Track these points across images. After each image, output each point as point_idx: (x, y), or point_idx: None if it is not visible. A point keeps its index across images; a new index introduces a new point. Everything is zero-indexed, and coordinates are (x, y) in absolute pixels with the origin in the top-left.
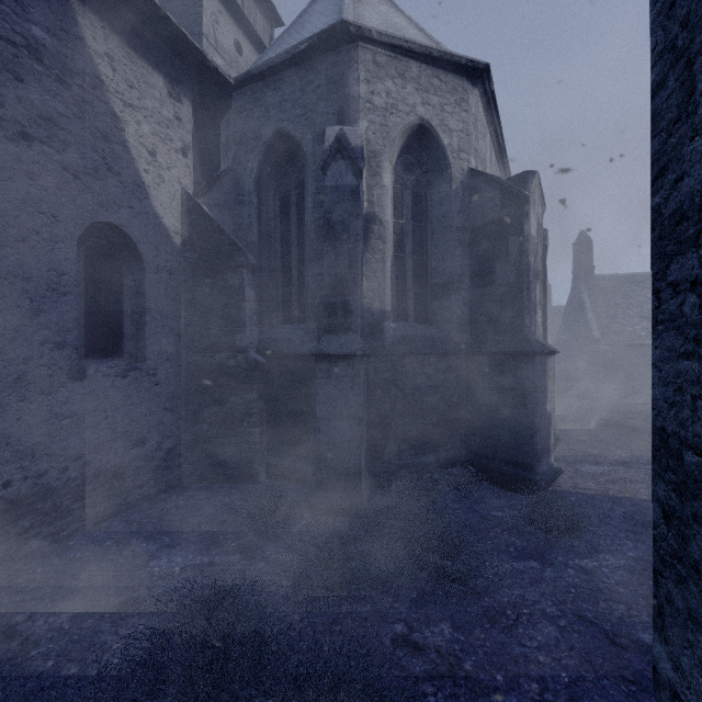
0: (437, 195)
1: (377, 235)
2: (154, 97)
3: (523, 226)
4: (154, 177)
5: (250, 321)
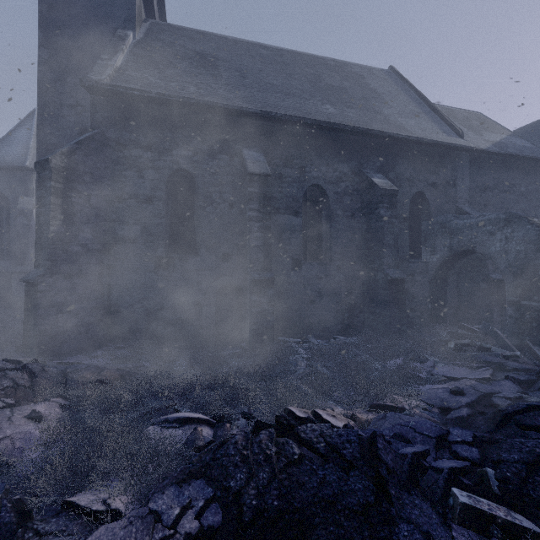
0: None
1: None
2: None
3: None
4: None
5: None
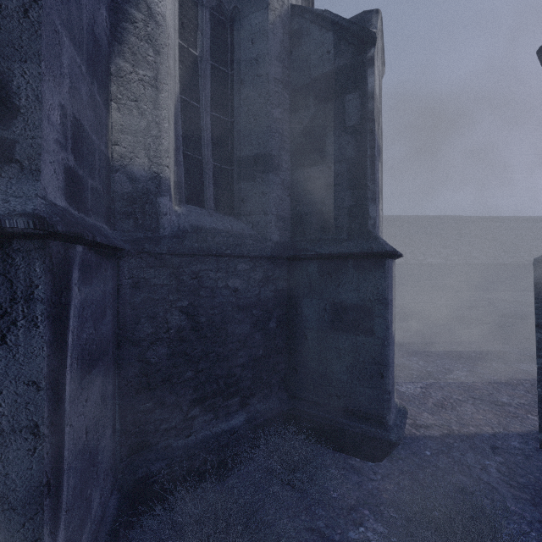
0: (247, 29)
1: (143, 32)
2: None
3: (367, 78)
4: None
5: None
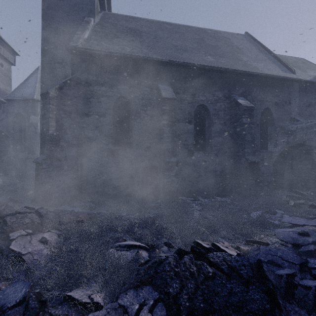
0: None
1: None
2: None
3: None
4: None
5: (11, 151)
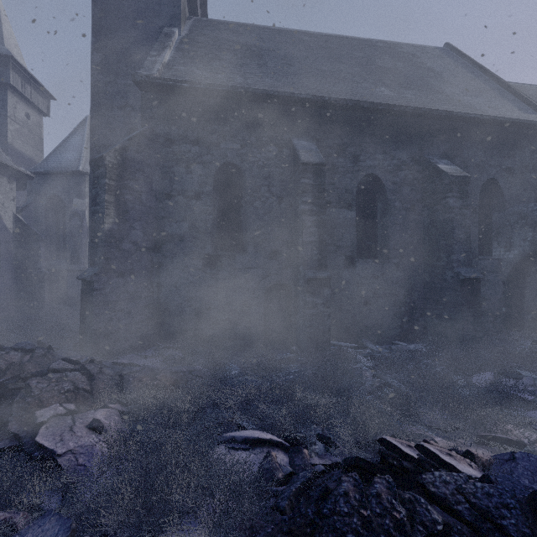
0: None
1: None
2: (3, 185)
3: None
4: (3, 212)
5: (43, 259)
